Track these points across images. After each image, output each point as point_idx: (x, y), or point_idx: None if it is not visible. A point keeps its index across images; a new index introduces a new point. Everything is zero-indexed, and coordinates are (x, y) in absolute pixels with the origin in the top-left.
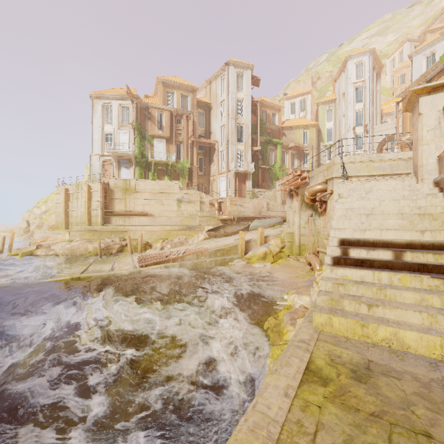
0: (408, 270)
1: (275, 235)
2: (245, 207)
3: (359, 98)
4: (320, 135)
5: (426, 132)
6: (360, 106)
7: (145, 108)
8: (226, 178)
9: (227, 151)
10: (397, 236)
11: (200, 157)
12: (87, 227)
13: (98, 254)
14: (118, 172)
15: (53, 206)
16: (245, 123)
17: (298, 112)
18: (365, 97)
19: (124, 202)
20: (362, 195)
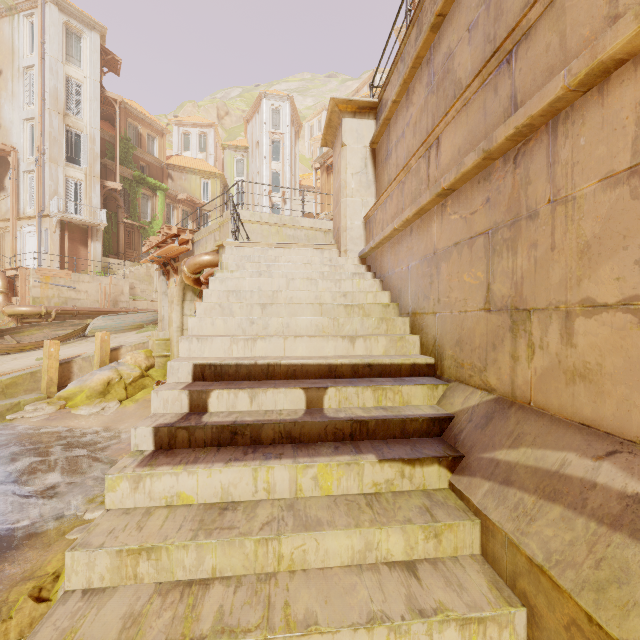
0: (333, 439)
1: (137, 345)
2: (79, 290)
3: (276, 155)
4: (228, 193)
5: (351, 176)
6: (277, 166)
7: None
8: (38, 229)
9: (40, 174)
10: (314, 351)
11: None
12: None
13: None
14: None
15: None
16: (86, 131)
17: (196, 151)
18: (283, 156)
19: None
20: (262, 268)
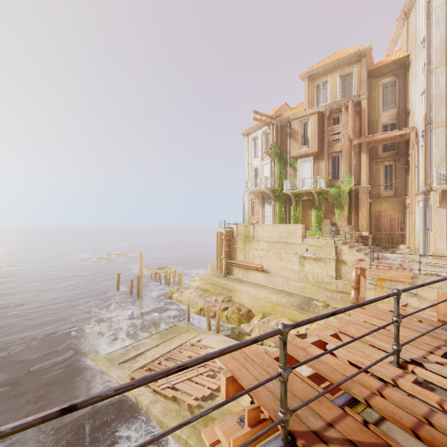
0: None
1: None
2: (423, 297)
3: None
4: None
5: None
6: None
7: (287, 124)
8: (423, 206)
9: (425, 146)
10: None
11: (385, 164)
12: (209, 277)
13: (198, 312)
14: (262, 210)
15: None
16: None
17: None
18: None
19: (244, 252)
20: None
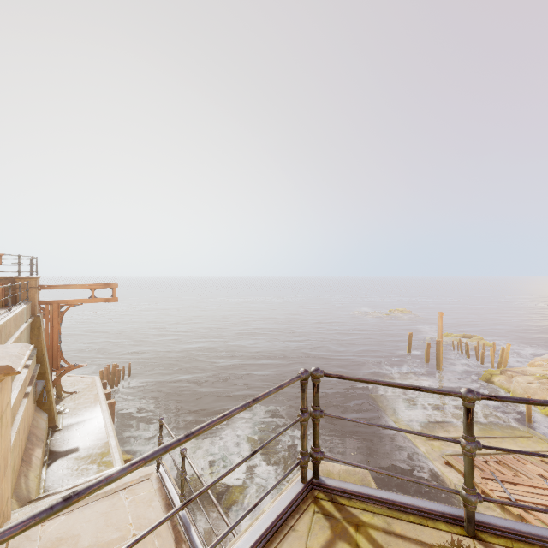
0: None
1: None
2: None
3: None
4: None
5: None
6: None
7: None
8: None
9: None
10: None
11: None
12: None
13: (547, 416)
14: None
15: None
16: None
17: None
18: None
19: None
20: None
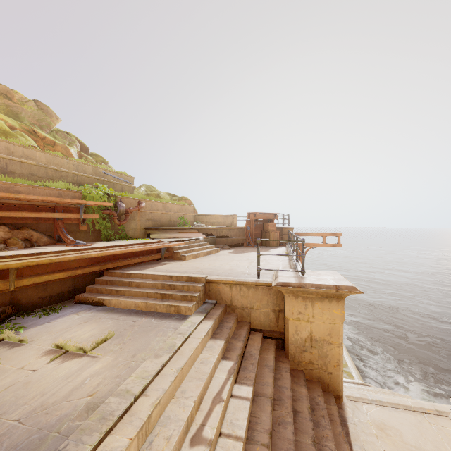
0: None
1: None
2: None
3: None
4: None
5: None
6: None
7: None
8: None
9: None
10: None
11: None
12: None
13: None
14: None
15: None
16: None
17: None
18: None
19: None
20: None
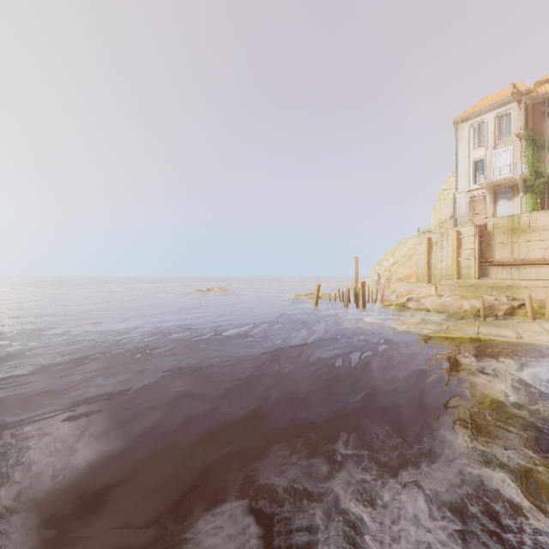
0: None
1: None
2: None
3: None
4: None
5: None
6: None
7: (541, 102)
8: None
9: None
10: None
11: None
12: (457, 280)
13: (476, 314)
14: (493, 207)
15: (401, 258)
16: None
17: None
18: None
19: (509, 248)
20: None
